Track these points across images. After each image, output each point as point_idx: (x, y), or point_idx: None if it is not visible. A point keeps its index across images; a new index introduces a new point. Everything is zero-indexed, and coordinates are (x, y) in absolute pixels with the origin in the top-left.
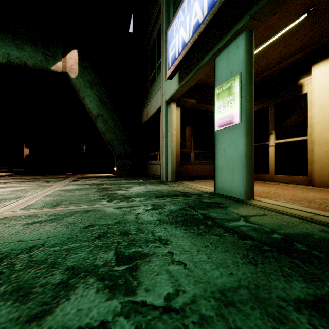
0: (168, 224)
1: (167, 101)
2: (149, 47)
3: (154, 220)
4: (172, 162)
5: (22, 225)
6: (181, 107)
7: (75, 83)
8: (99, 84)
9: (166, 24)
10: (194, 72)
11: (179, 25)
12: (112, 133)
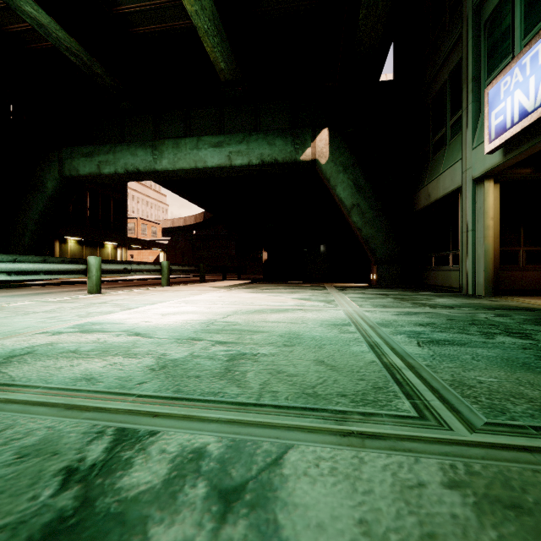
0: (532, 325)
1: (476, 178)
2: (432, 95)
3: (512, 322)
4: (486, 267)
5: (390, 315)
6: (500, 182)
7: (326, 170)
8: (355, 165)
9: (474, 66)
10: (537, 141)
11: (513, 87)
12: (372, 228)
